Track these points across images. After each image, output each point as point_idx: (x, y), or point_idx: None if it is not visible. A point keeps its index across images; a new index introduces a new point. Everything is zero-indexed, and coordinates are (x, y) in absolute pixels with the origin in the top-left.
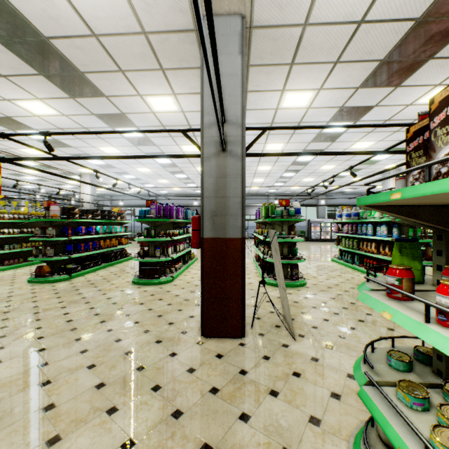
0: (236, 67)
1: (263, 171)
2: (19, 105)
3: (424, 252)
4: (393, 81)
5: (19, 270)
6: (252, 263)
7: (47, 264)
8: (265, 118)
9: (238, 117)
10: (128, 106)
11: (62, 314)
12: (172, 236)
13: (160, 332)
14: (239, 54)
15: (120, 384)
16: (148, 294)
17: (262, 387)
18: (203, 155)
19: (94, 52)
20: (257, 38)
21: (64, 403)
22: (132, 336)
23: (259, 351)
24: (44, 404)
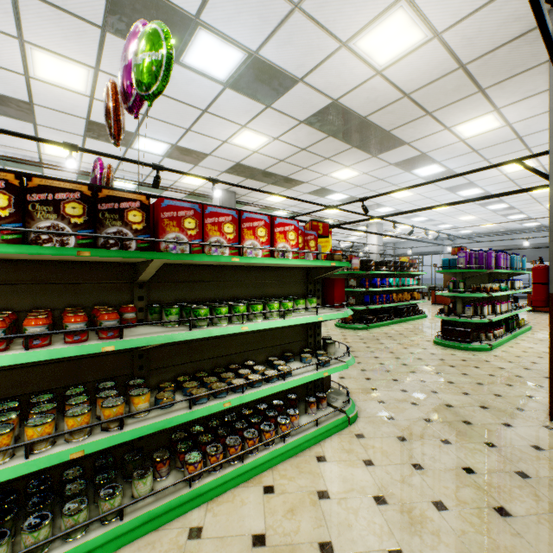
0: None
1: None
2: (331, 176)
3: None
4: None
5: None
6: None
7: None
8: None
9: None
10: (430, 145)
11: (373, 357)
12: (489, 291)
13: (483, 399)
14: None
15: (447, 426)
16: (457, 358)
17: None
18: (552, 186)
19: (402, 110)
20: None
21: (401, 420)
22: (448, 393)
23: None
24: (385, 414)
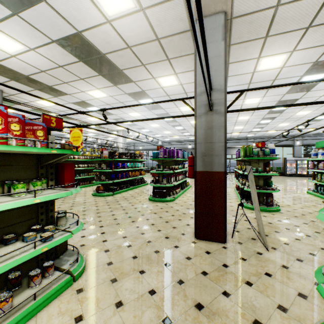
0: (219, 50)
1: (242, 120)
2: (88, 94)
3: None
4: None
5: (87, 188)
6: (233, 191)
7: (101, 185)
8: (243, 81)
9: (222, 85)
10: (146, 86)
11: (111, 215)
12: (174, 169)
13: (167, 232)
14: (222, 40)
15: (145, 258)
16: (159, 207)
17: (240, 278)
18: (196, 114)
19: (128, 57)
20: (236, 25)
21: (117, 263)
22: (150, 232)
23: (238, 254)
24: (107, 261)
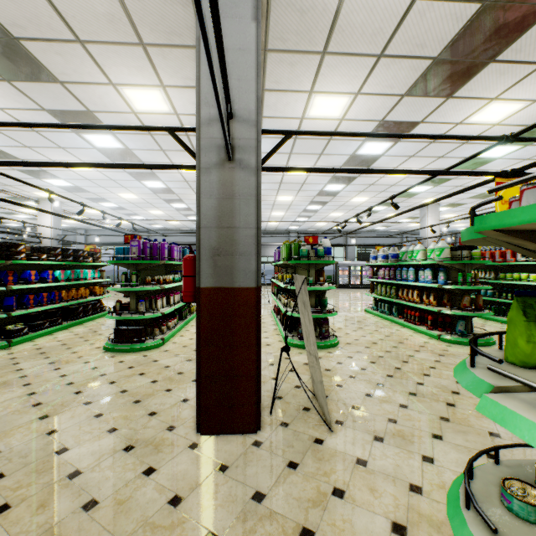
0: (248, 39)
1: (283, 202)
2: None
3: (475, 301)
4: (445, 89)
5: None
6: (271, 317)
7: None
8: None
9: (252, 112)
10: (97, 101)
11: None
12: (164, 283)
13: (133, 430)
14: (253, 20)
15: None
16: (125, 366)
17: (289, 524)
18: (199, 165)
19: (31, 5)
20: (279, 7)
21: None
22: (87, 441)
23: (283, 454)
24: None
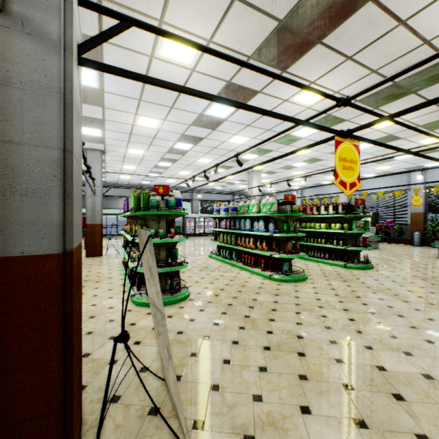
0: None
1: (135, 156)
2: None
3: (295, 246)
4: (282, 61)
5: None
6: (119, 270)
7: None
8: (135, 70)
9: None
10: None
11: None
12: None
13: None
14: None
15: None
16: None
17: None
18: None
19: None
20: None
21: None
22: None
23: None
24: None
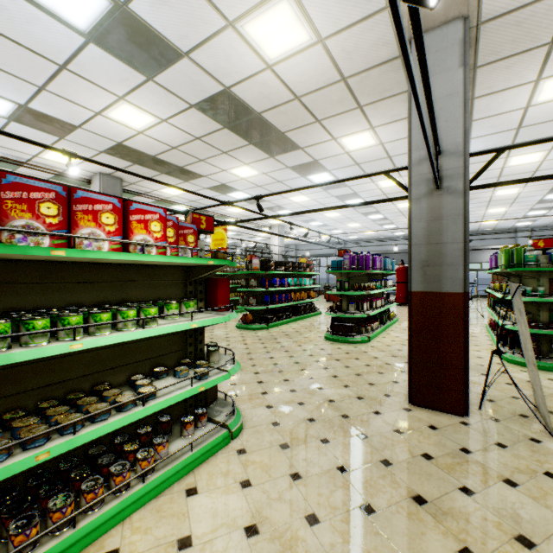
0: (455, 84)
1: (504, 196)
2: (231, 173)
3: None
4: None
5: None
6: (484, 332)
7: (249, 312)
8: (505, 124)
9: (459, 144)
10: (321, 153)
11: (268, 358)
12: (368, 289)
13: (360, 389)
14: (460, 66)
15: (328, 423)
16: (342, 351)
17: (493, 472)
18: (410, 197)
19: (295, 113)
20: (489, 33)
21: (286, 424)
22: (332, 387)
23: (490, 436)
24: (272, 420)
